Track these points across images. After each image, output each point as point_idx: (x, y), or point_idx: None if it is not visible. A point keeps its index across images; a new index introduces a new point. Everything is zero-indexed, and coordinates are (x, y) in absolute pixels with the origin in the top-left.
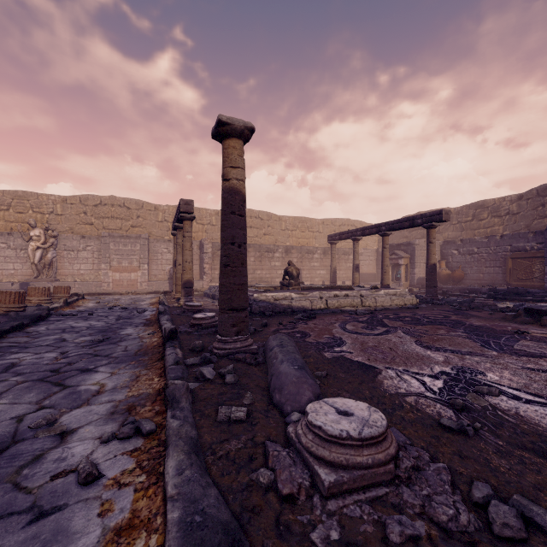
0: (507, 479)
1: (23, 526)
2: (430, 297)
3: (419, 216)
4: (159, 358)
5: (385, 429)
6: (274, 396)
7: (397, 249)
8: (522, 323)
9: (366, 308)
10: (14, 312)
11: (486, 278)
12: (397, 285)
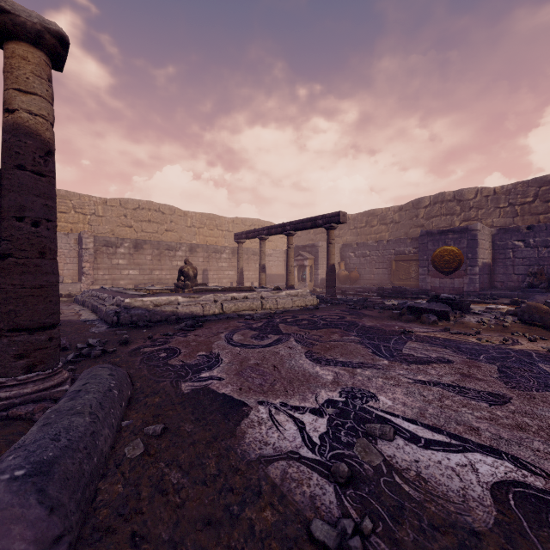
0: None
1: None
2: (330, 297)
3: (320, 217)
4: None
5: None
6: None
7: (303, 251)
8: (406, 321)
9: (266, 310)
10: None
11: (376, 278)
12: (303, 285)
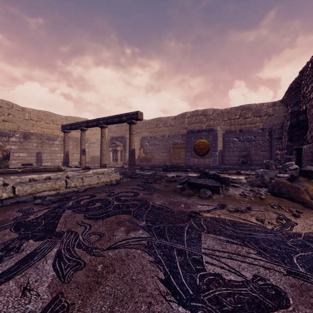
0: None
1: None
2: (131, 173)
3: (124, 114)
4: None
5: None
6: None
7: (116, 140)
8: (188, 195)
9: (70, 189)
10: None
11: (162, 158)
12: (116, 163)
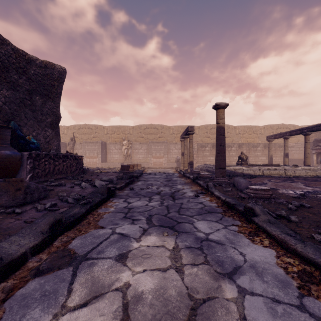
0: (303, 203)
1: (190, 199)
2: None
3: None
4: (195, 184)
5: (268, 189)
6: (238, 187)
7: None
8: None
9: (287, 176)
10: (134, 171)
11: None
12: None
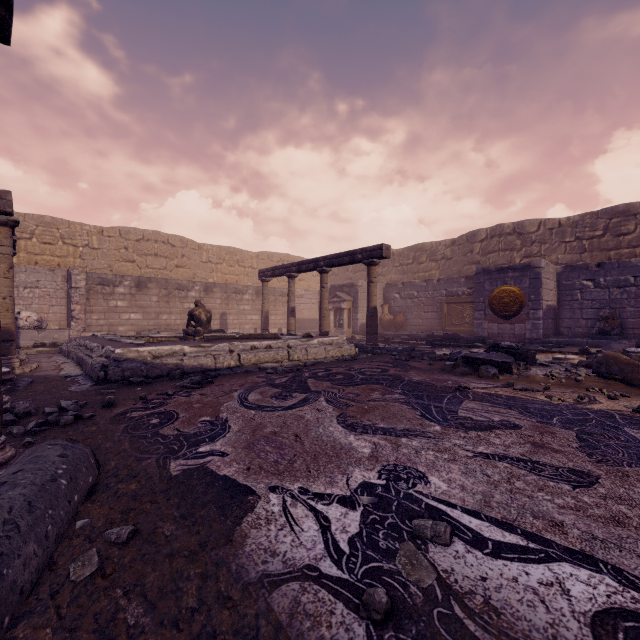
0: None
1: None
2: (371, 346)
3: (359, 251)
4: None
5: None
6: None
7: (340, 291)
8: (461, 375)
9: (294, 362)
10: None
11: (425, 323)
12: (340, 332)
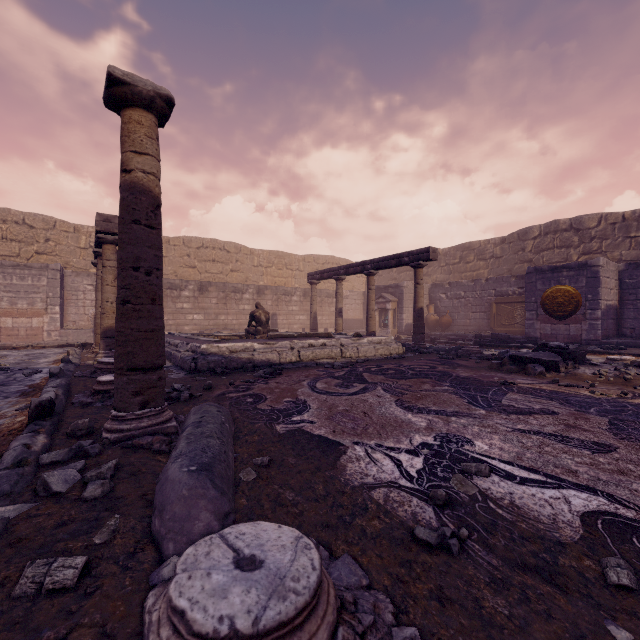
0: None
1: None
2: (417, 345)
3: (406, 254)
4: (2, 453)
5: (313, 594)
6: (153, 521)
7: (385, 292)
8: (508, 372)
9: (346, 359)
10: None
11: (473, 324)
12: (385, 332)
